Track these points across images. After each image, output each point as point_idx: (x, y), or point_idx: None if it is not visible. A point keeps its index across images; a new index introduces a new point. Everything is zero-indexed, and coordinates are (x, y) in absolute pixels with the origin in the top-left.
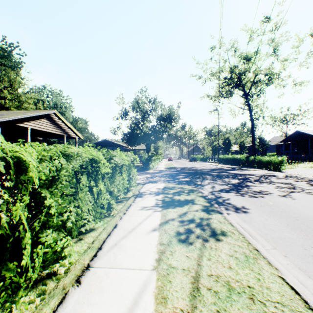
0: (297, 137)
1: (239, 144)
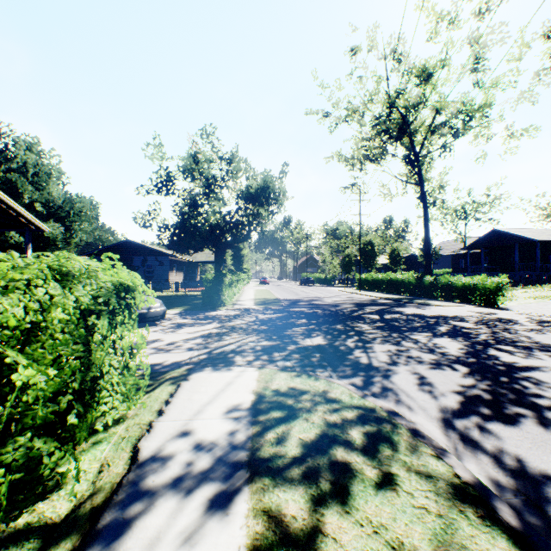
0: (494, 241)
1: (390, 253)
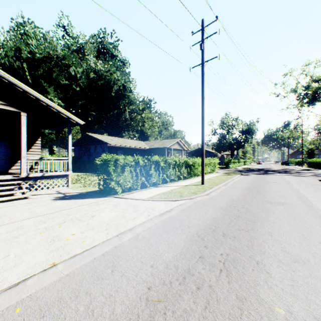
0: None
1: None
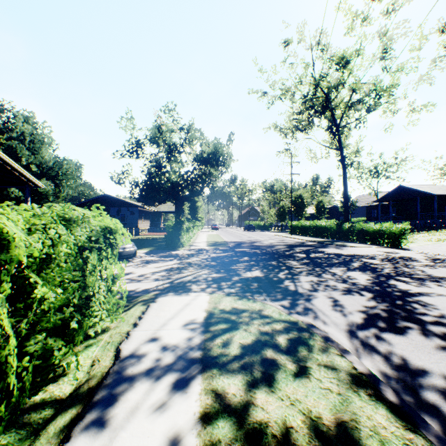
0: (400, 195)
1: (316, 205)
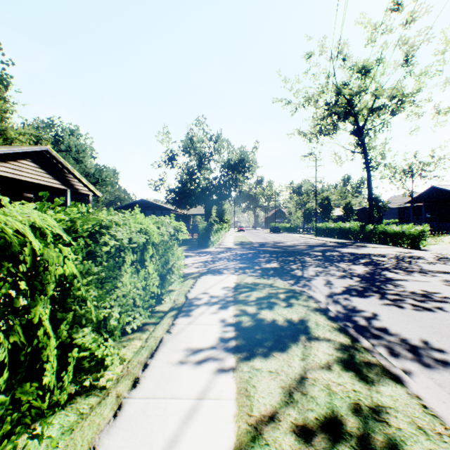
0: (433, 196)
1: (344, 207)
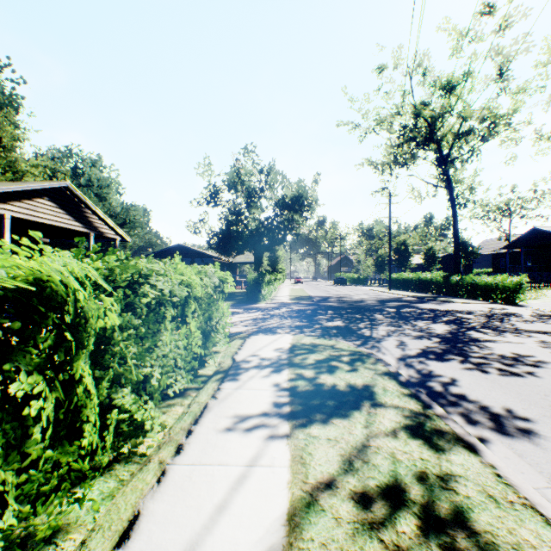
0: (535, 240)
1: (424, 253)
